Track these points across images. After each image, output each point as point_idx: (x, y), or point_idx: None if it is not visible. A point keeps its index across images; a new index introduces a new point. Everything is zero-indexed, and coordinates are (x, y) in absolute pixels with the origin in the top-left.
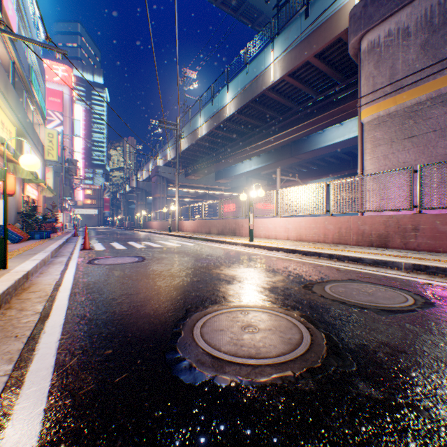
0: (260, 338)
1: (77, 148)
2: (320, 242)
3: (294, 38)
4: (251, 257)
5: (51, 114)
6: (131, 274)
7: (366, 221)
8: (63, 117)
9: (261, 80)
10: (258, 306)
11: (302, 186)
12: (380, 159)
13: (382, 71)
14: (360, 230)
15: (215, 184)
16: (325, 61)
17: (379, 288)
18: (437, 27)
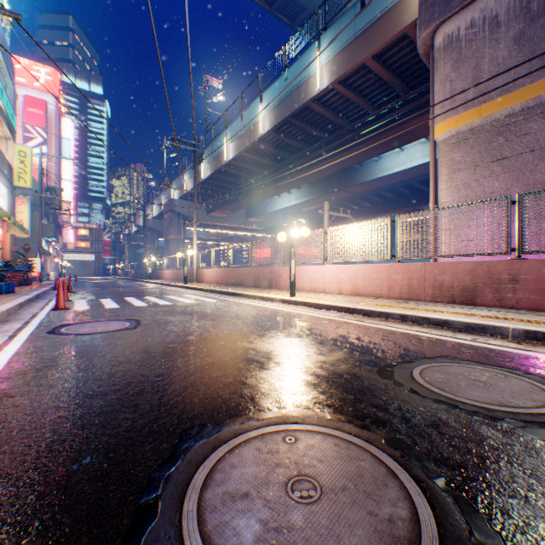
0: (327, 522)
1: (66, 175)
2: (383, 297)
3: (346, 33)
4: (293, 319)
5: (30, 130)
6: (108, 353)
7: (445, 269)
8: (47, 134)
9: (304, 89)
10: (314, 421)
11: (359, 224)
12: (460, 188)
13: (463, 73)
14: (438, 282)
15: (245, 223)
16: (386, 65)
17: (494, 372)
18: (536, 14)
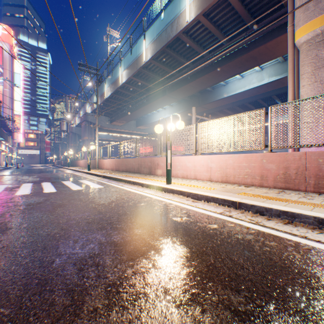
0: None
1: (17, 97)
2: (255, 185)
3: None
4: (172, 221)
5: None
6: None
7: None
8: (3, 69)
9: (176, 23)
10: None
11: (229, 117)
12: None
13: None
14: (323, 172)
15: (136, 130)
16: None
17: None
18: None
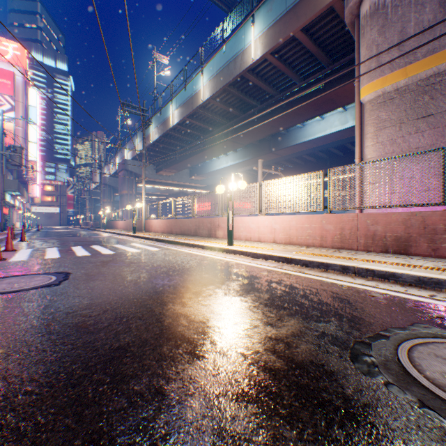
0: None
1: (32, 138)
2: (316, 246)
3: (278, 8)
4: (232, 270)
5: None
6: None
7: (378, 219)
8: (15, 102)
9: (240, 60)
10: None
11: (292, 177)
12: (386, 145)
13: (389, 37)
14: (370, 232)
15: (189, 181)
16: (313, 38)
17: None
18: None
